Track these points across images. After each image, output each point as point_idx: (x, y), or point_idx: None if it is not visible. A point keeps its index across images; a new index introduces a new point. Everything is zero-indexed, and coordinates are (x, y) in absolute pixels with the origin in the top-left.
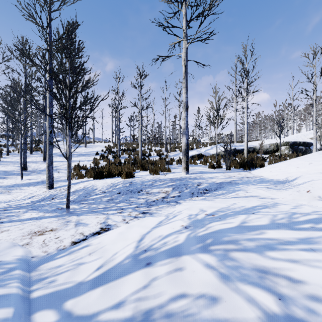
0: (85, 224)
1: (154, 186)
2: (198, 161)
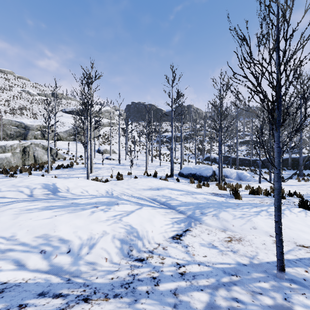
0: (204, 245)
1: None
2: None
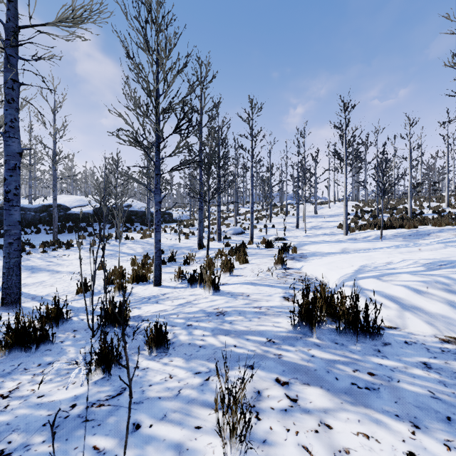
0: None
1: (441, 232)
2: None
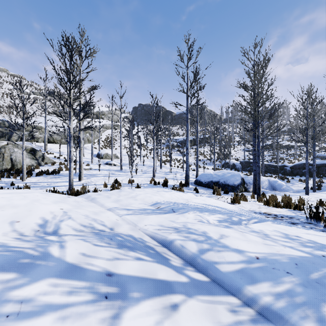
0: None
1: None
2: None
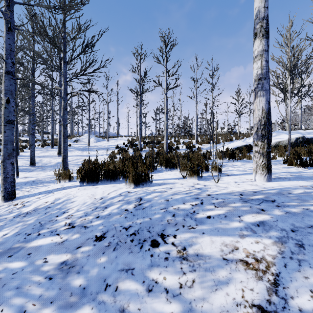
0: None
1: (200, 221)
2: (248, 154)
